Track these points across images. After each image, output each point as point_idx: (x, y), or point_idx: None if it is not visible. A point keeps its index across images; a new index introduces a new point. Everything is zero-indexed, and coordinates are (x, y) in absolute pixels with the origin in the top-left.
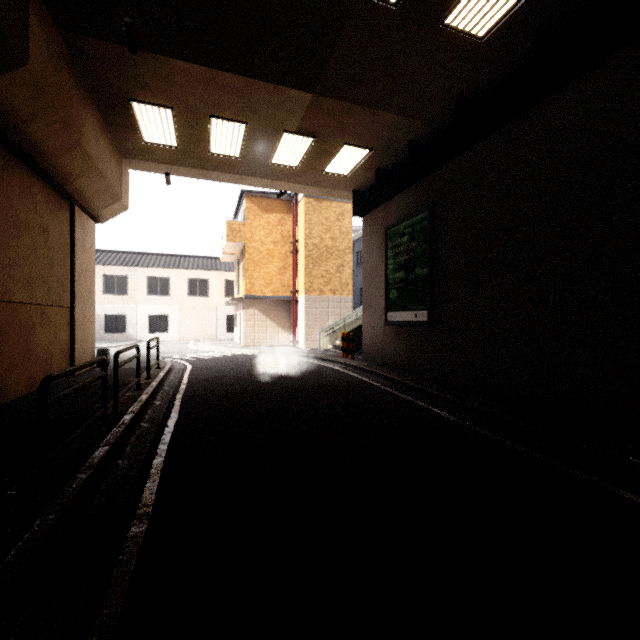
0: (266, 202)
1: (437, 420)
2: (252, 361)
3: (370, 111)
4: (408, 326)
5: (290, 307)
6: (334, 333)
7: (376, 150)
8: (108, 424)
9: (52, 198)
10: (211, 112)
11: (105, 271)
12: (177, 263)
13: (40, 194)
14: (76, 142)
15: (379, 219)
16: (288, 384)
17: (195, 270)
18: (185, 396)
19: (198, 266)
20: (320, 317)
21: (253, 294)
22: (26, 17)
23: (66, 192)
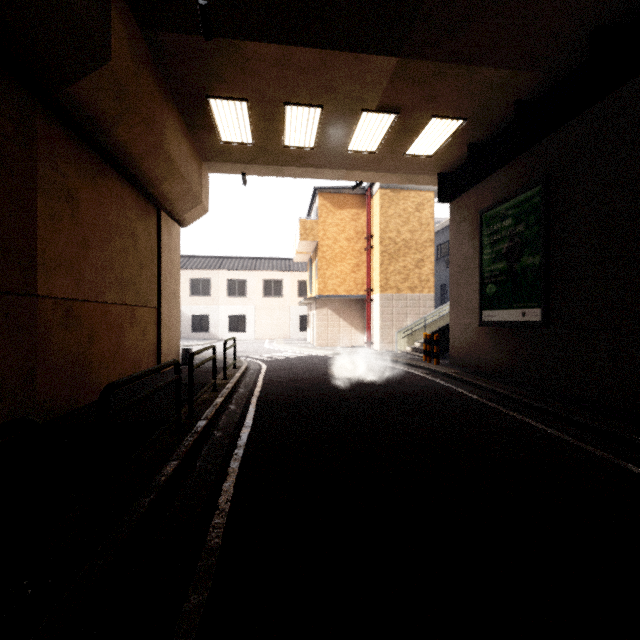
0: (339, 198)
1: (581, 456)
2: (326, 363)
3: (468, 69)
4: (512, 327)
5: (364, 306)
6: (413, 334)
7: (470, 120)
8: (181, 431)
9: (141, 203)
10: (286, 99)
11: (192, 275)
12: (253, 265)
13: (130, 199)
14: (159, 144)
15: (471, 203)
16: (368, 392)
17: (270, 271)
18: (259, 401)
19: (273, 267)
20: (397, 317)
21: (326, 293)
22: (108, 13)
23: (153, 197)
